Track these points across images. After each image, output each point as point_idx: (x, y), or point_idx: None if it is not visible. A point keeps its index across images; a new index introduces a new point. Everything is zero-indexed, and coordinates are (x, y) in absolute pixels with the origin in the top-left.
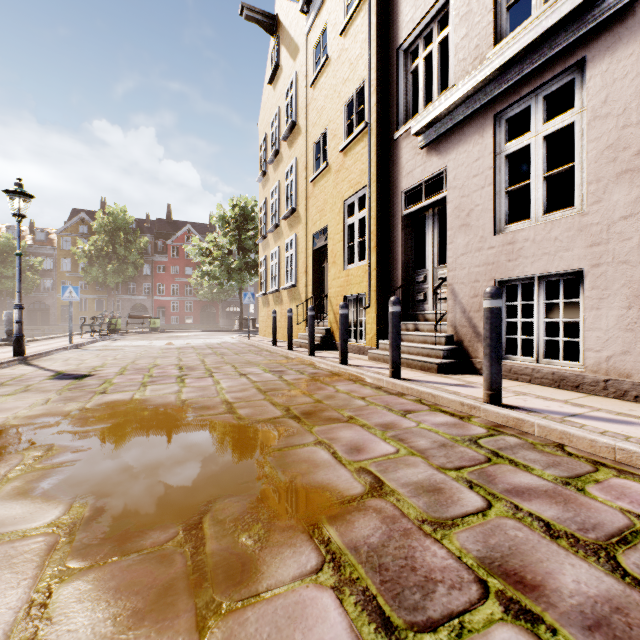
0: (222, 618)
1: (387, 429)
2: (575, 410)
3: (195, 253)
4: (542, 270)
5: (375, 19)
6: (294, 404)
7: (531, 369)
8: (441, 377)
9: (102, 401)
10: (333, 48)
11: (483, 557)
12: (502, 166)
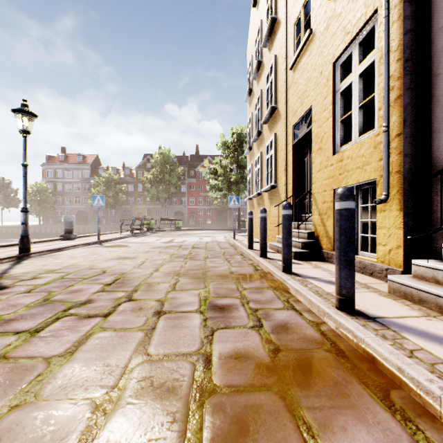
0: None
1: None
2: None
3: (205, 172)
4: None
5: None
6: None
7: None
8: None
9: None
10: None
11: None
12: None
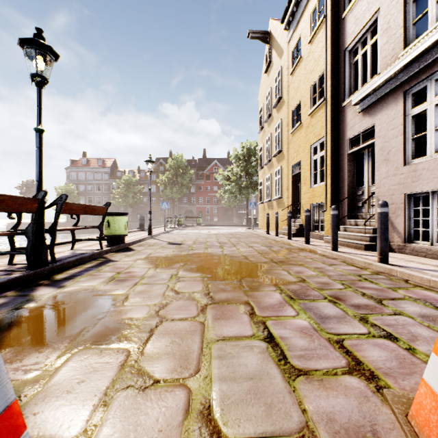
0: (249, 292)
1: (317, 269)
2: (434, 268)
3: (220, 179)
4: (433, 188)
5: (329, 34)
6: (275, 258)
7: (426, 249)
8: (365, 252)
9: (193, 252)
10: (304, 51)
11: (331, 295)
12: (409, 123)
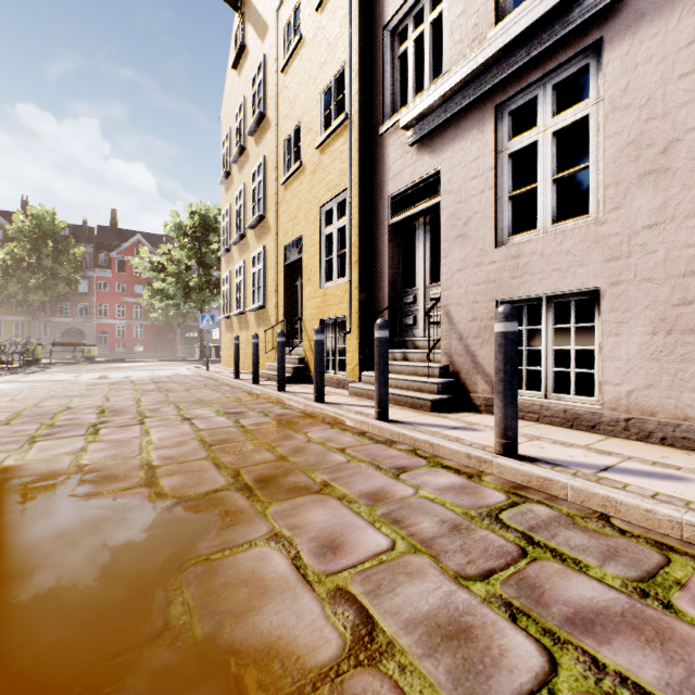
0: None
1: (376, 502)
2: (604, 460)
3: (144, 267)
4: (552, 289)
5: None
6: (248, 464)
7: (539, 406)
8: (436, 417)
9: None
10: (308, 26)
11: None
12: (505, 167)
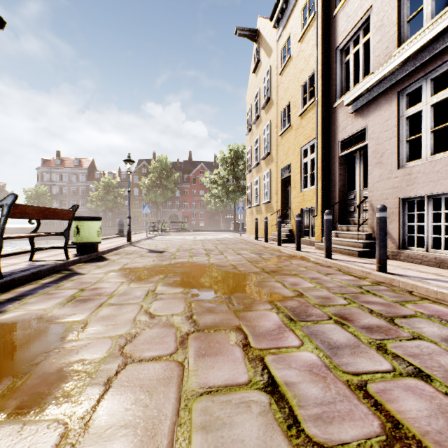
0: (241, 313)
1: (313, 279)
2: (435, 277)
3: (207, 182)
4: (429, 192)
5: (320, 32)
6: (266, 267)
7: (421, 255)
8: (359, 259)
9: (176, 261)
10: (294, 50)
11: (335, 313)
12: (404, 124)
